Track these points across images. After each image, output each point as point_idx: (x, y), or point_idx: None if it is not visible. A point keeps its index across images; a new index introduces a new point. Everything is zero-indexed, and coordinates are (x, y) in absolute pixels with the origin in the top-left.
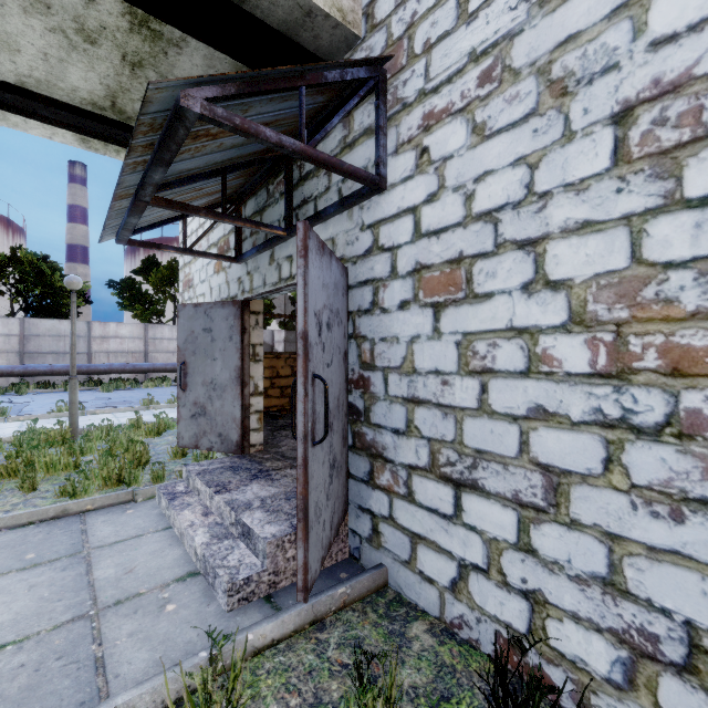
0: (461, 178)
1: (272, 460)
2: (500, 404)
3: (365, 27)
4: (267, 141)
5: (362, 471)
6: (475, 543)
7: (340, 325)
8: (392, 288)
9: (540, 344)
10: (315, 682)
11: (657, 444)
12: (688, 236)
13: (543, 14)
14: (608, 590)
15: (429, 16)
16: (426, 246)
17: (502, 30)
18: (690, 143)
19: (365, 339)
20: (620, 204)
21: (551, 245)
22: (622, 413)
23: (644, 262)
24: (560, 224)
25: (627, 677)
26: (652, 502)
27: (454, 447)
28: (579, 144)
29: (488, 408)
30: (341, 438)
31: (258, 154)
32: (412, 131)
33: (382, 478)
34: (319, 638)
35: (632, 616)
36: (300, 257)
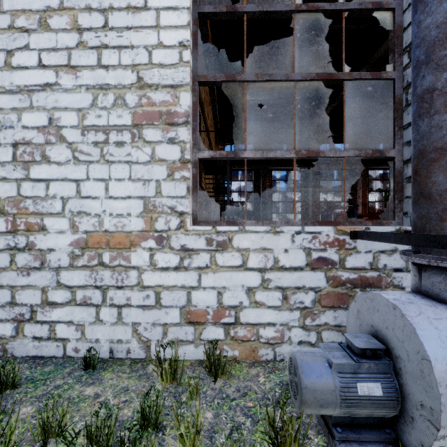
0: None
1: None
2: None
3: None
4: None
5: None
6: None
7: None
8: None
9: None
10: None
11: (24, 253)
12: (31, 189)
13: None
14: (12, 305)
15: None
16: None
17: None
18: (32, 162)
19: None
20: (15, 174)
21: None
22: (15, 244)
23: (21, 195)
24: None
25: (17, 331)
26: (23, 272)
27: None
28: (3, 149)
29: None
30: None
31: None
32: None
33: None
34: None
35: (18, 311)
36: None
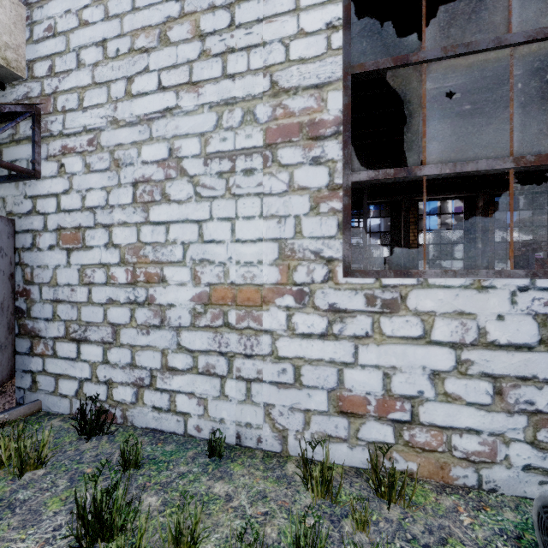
0: (80, 187)
1: None
2: (96, 298)
3: (28, 73)
4: None
5: (25, 348)
6: (86, 368)
7: (4, 257)
8: (44, 237)
9: (111, 271)
10: None
11: (144, 308)
12: (151, 234)
13: (112, 128)
14: (131, 367)
15: (65, 94)
16: (63, 217)
17: (97, 125)
18: (151, 202)
19: (28, 266)
20: (134, 218)
21: (114, 228)
22: (135, 298)
23: (141, 241)
24: (117, 220)
25: (136, 398)
26: (142, 330)
27: (77, 322)
28: (123, 189)
29: (92, 301)
30: (6, 328)
31: None
32: (56, 151)
33: (38, 349)
34: None
35: (138, 374)
36: None
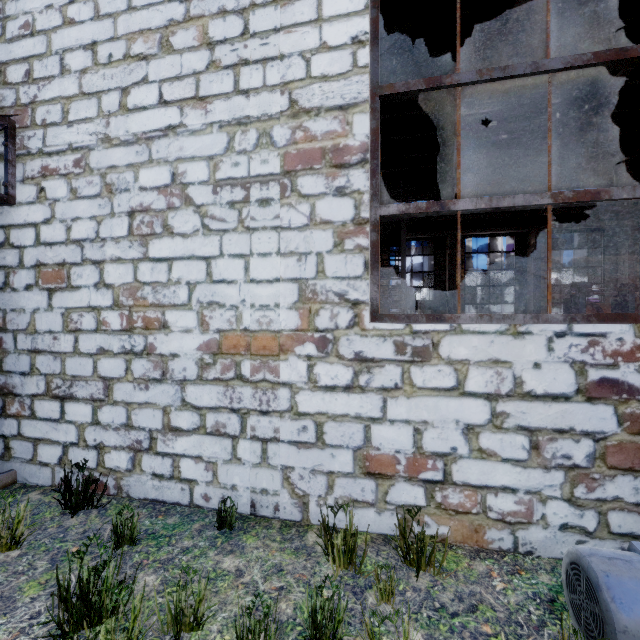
0: (65, 216)
1: None
2: (85, 348)
3: None
4: None
5: None
6: (72, 430)
7: None
8: (20, 274)
9: (102, 315)
10: None
11: (142, 359)
12: (150, 272)
13: (103, 147)
14: (127, 428)
15: (46, 105)
16: (44, 251)
17: (86, 142)
18: (151, 235)
19: None
20: (131, 253)
21: (106, 265)
22: (131, 347)
23: (138, 281)
24: (110, 256)
25: (133, 464)
26: (140, 384)
27: (60, 377)
28: (117, 220)
29: (79, 351)
30: None
31: None
32: (34, 172)
33: (12, 409)
34: None
35: (134, 436)
36: None
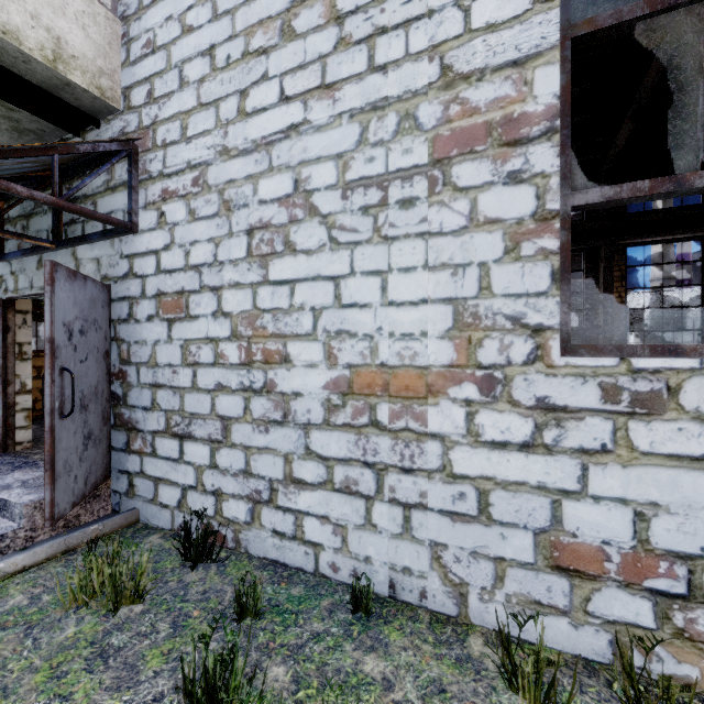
0: (184, 240)
1: (42, 453)
2: (203, 383)
3: (124, 103)
4: (18, 194)
5: (121, 443)
6: (190, 472)
7: (99, 331)
8: (142, 305)
9: (220, 347)
10: (60, 578)
11: (261, 397)
12: (270, 298)
13: (221, 161)
14: (246, 475)
15: (166, 124)
16: (164, 279)
17: (204, 158)
18: (271, 254)
19: (124, 341)
20: (249, 276)
21: (224, 292)
22: (250, 383)
23: (257, 308)
24: (228, 281)
25: (252, 516)
26: (259, 426)
27: (179, 413)
28: (235, 240)
29: (197, 386)
30: (100, 418)
31: (20, 173)
32: (155, 197)
33: (136, 444)
34: (69, 559)
35: (253, 485)
36: (47, 285)
